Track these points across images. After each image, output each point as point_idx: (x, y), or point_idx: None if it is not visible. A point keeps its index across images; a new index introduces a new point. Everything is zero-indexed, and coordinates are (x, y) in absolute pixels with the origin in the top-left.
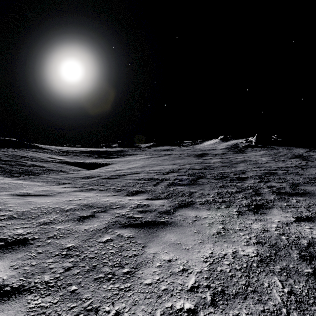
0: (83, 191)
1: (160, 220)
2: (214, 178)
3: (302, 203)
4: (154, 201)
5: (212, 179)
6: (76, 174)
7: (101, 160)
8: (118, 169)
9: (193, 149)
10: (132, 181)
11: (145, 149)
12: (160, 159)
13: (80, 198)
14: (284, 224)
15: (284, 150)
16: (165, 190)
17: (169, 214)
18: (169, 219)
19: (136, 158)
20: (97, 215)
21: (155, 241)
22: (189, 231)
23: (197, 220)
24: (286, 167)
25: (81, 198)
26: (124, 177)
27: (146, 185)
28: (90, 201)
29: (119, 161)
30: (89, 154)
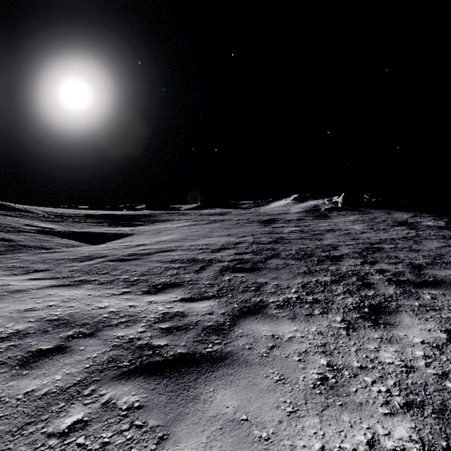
0: (66, 287)
1: (205, 351)
2: (293, 258)
3: (442, 300)
4: (195, 305)
5: (290, 260)
6: (66, 252)
7: (115, 229)
8: (140, 243)
9: (256, 213)
10: (160, 265)
11: (187, 212)
12: (208, 228)
13: (52, 303)
14: (435, 350)
15: (382, 214)
16: (214, 281)
17: (221, 333)
18: (222, 347)
19: (172, 226)
20: (72, 346)
21: (191, 415)
22: (263, 379)
23: (276, 346)
24: (391, 239)
25: (53, 304)
26: (147, 258)
27: (183, 271)
28: (67, 311)
29: (145, 230)
30: (97, 220)
